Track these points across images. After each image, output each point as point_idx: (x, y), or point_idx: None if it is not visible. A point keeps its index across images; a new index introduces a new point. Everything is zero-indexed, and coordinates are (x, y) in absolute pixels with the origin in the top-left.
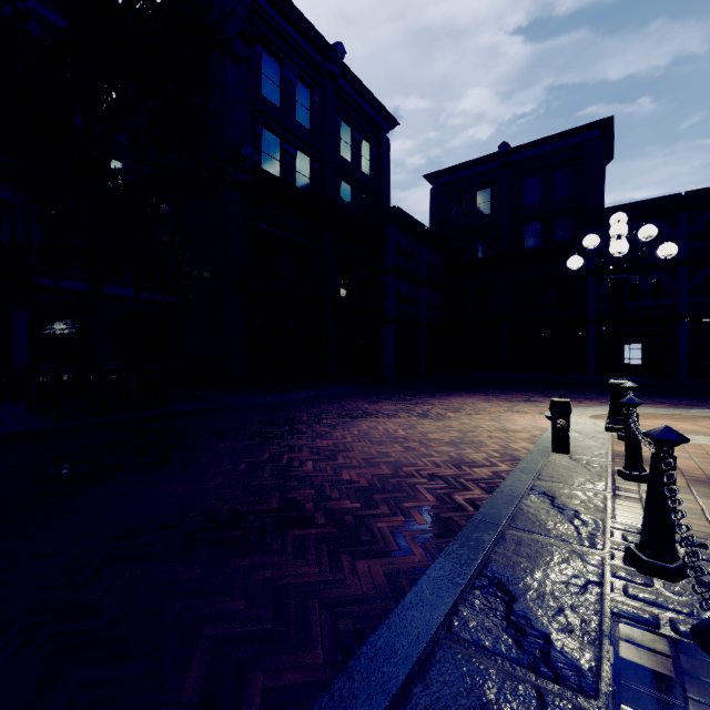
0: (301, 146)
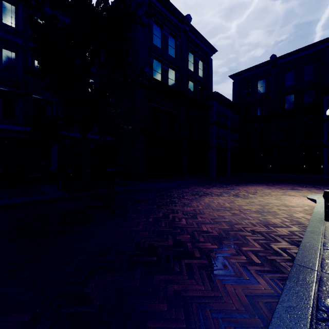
0: (170, 66)
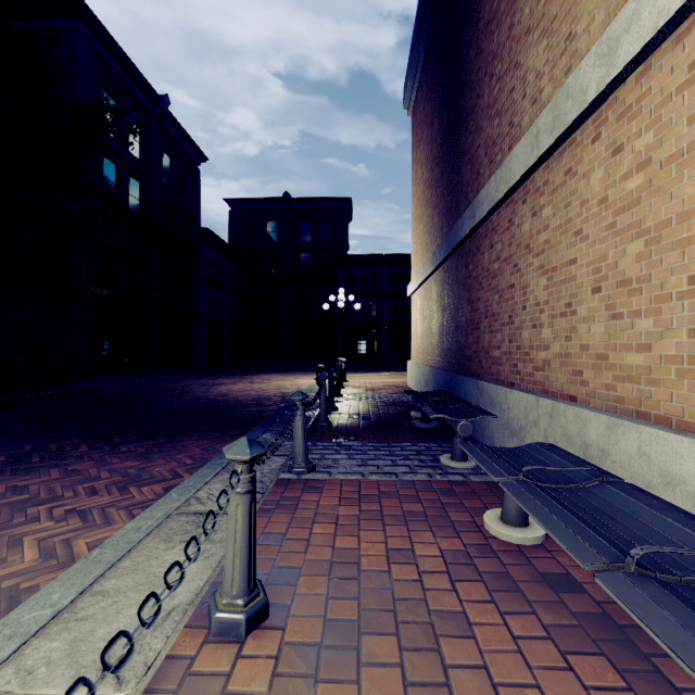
0: (134, 174)
